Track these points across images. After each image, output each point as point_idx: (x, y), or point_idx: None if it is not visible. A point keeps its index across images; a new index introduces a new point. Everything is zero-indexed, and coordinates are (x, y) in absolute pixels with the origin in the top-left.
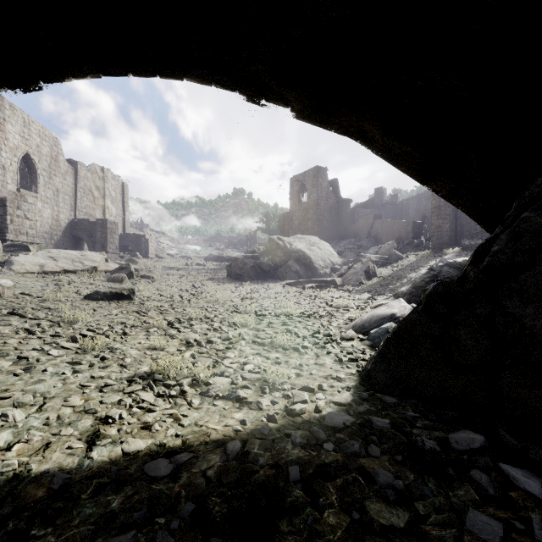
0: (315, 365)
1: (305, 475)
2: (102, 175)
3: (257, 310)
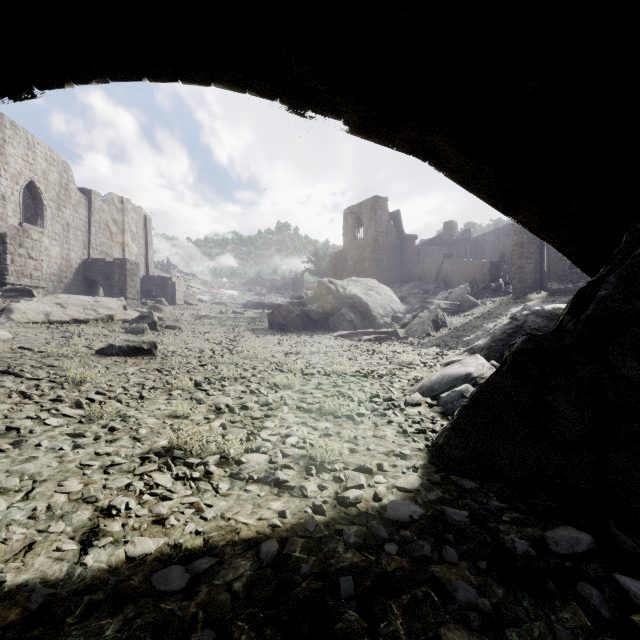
0: (373, 438)
1: (361, 589)
2: (120, 207)
3: (303, 368)
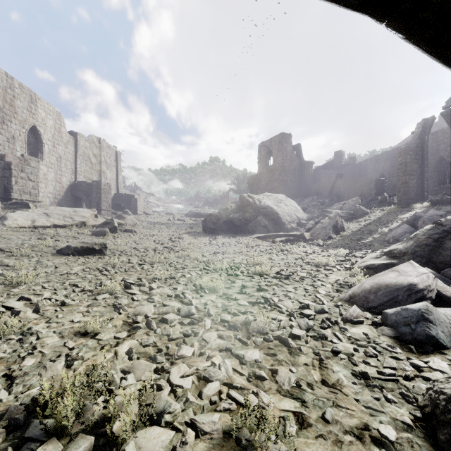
0: (324, 386)
1: None
2: (98, 145)
3: (228, 267)
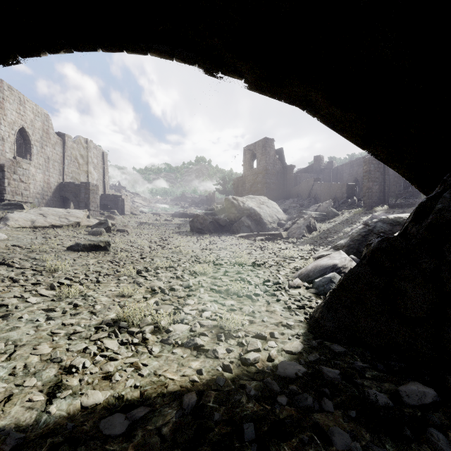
0: (266, 312)
1: (260, 433)
2: (85, 146)
3: (214, 260)
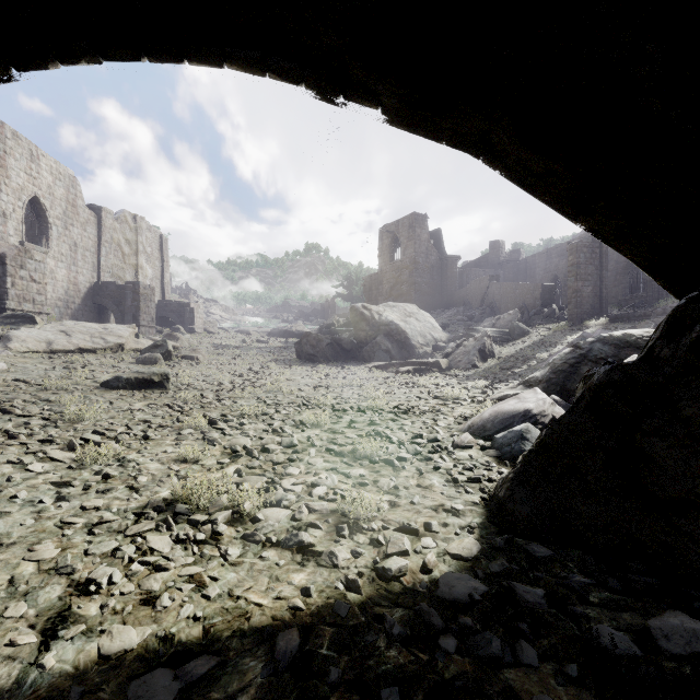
0: (418, 488)
1: None
2: (133, 225)
3: (334, 403)
